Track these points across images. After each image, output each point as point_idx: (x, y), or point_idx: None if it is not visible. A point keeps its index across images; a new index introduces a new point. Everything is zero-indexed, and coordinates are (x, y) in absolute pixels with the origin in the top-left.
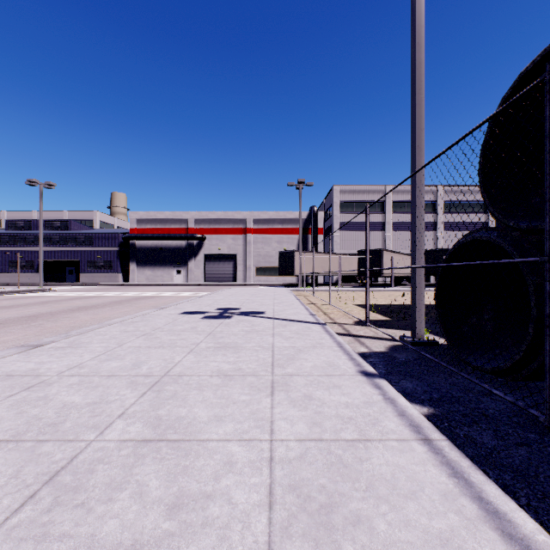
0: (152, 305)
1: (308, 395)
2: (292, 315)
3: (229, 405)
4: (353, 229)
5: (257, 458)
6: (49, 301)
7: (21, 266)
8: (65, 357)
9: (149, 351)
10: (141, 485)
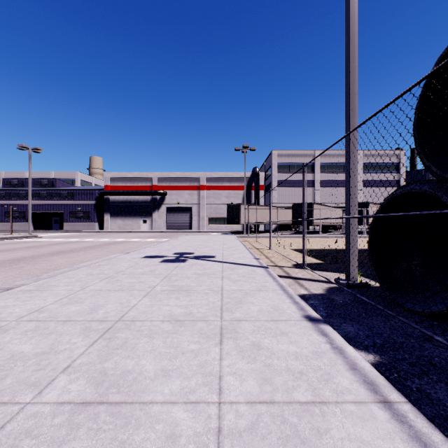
0: (120, 249)
1: (256, 344)
2: (239, 259)
3: (178, 355)
4: (288, 186)
5: (203, 429)
6: (34, 246)
7: (15, 217)
8: (30, 301)
9: (108, 295)
10: None
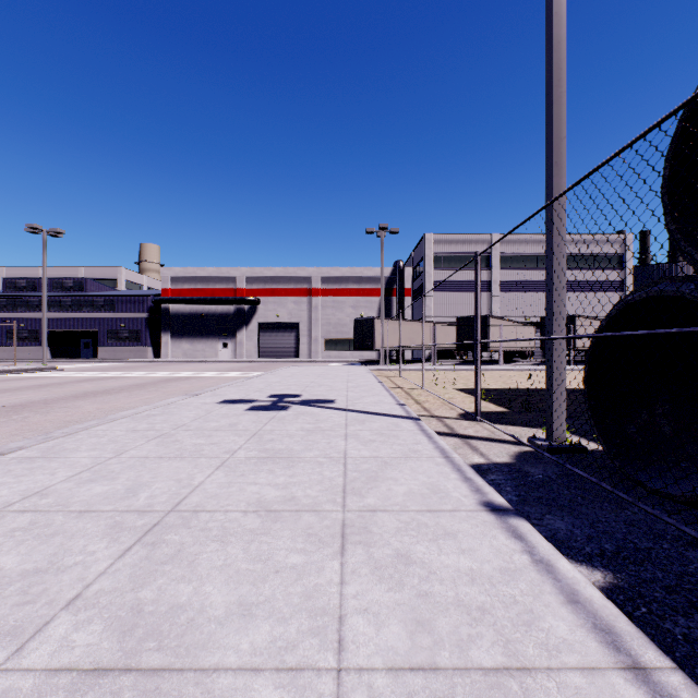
0: (185, 390)
1: (402, 554)
2: (373, 405)
3: (268, 576)
4: (450, 290)
5: None
6: (49, 383)
7: (23, 338)
8: (27, 476)
9: (158, 465)
10: None
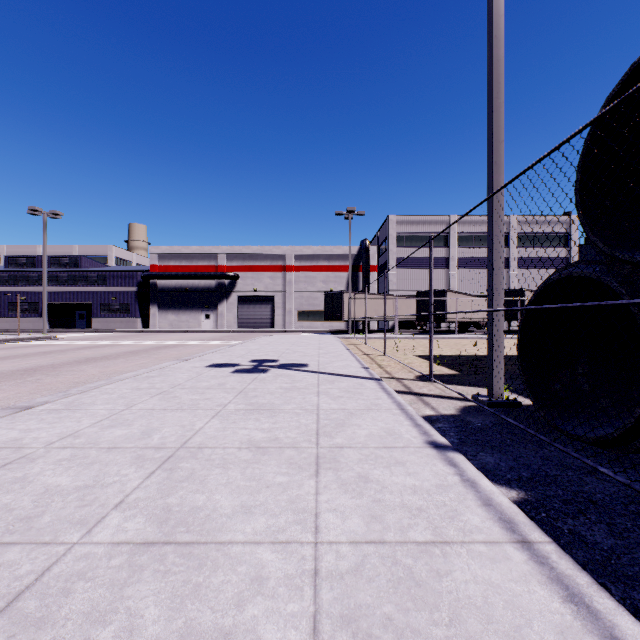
0: (174, 356)
1: (363, 476)
2: (341, 369)
3: (261, 489)
4: (412, 267)
5: (296, 571)
6: (53, 351)
7: (23, 310)
8: (59, 423)
9: (164, 415)
10: (133, 617)
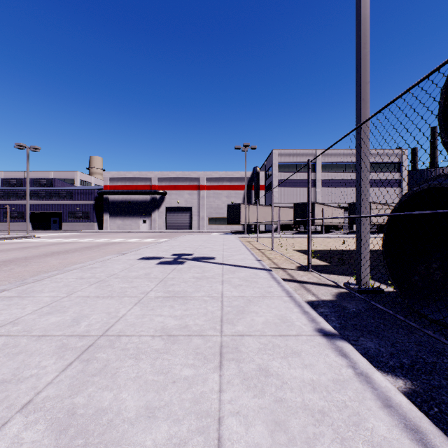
0: (117, 250)
1: (263, 368)
2: (240, 261)
3: (167, 385)
4: (289, 186)
5: None
6: (29, 246)
7: (14, 217)
8: (6, 310)
9: (95, 302)
10: None
